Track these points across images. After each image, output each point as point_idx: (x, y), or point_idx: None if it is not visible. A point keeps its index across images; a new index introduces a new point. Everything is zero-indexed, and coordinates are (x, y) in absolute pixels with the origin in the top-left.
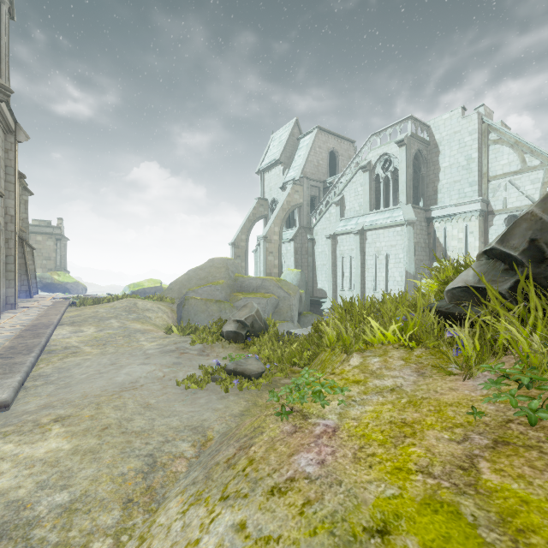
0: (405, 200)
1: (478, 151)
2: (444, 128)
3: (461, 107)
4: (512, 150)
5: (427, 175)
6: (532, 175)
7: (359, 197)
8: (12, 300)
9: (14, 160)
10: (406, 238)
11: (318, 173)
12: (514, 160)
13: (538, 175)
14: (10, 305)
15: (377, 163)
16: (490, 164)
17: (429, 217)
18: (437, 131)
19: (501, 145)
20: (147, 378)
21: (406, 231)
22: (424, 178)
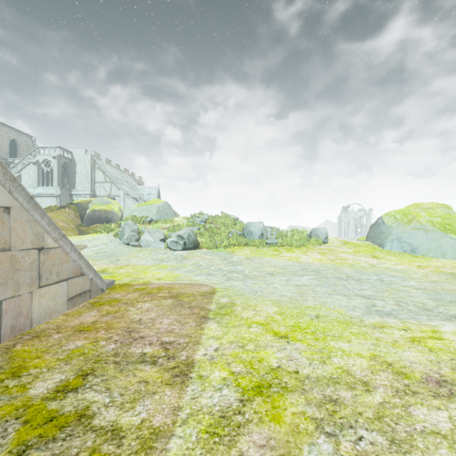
0: (57, 185)
1: (91, 170)
2: (78, 156)
3: (85, 149)
4: (102, 173)
5: (71, 174)
6: (108, 185)
7: (31, 177)
8: None
9: None
10: (56, 203)
11: (0, 152)
12: (103, 177)
13: (109, 185)
14: None
15: (42, 162)
16: (96, 176)
17: (71, 194)
18: (75, 156)
19: (99, 170)
20: None
21: (56, 200)
22: (69, 175)
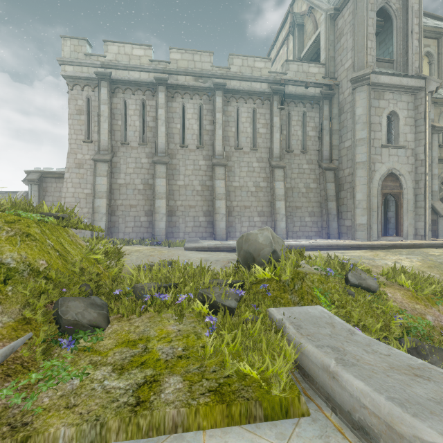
0: None
1: None
2: None
3: None
4: None
5: None
6: None
7: None
8: (422, 232)
9: (423, 111)
10: None
11: None
12: None
13: None
14: (420, 236)
15: None
16: None
17: None
18: None
19: None
20: (188, 257)
21: None
22: None
